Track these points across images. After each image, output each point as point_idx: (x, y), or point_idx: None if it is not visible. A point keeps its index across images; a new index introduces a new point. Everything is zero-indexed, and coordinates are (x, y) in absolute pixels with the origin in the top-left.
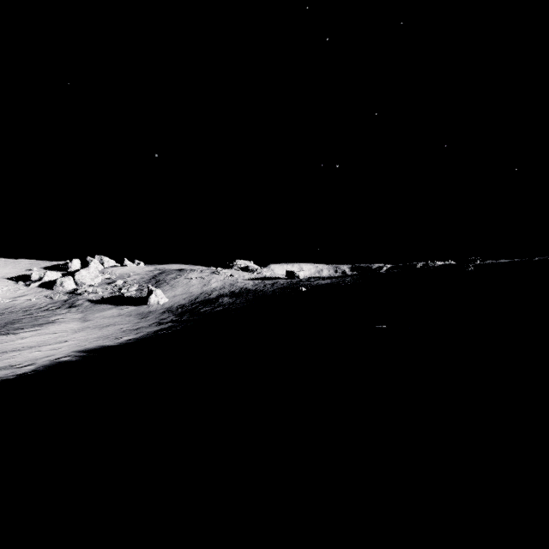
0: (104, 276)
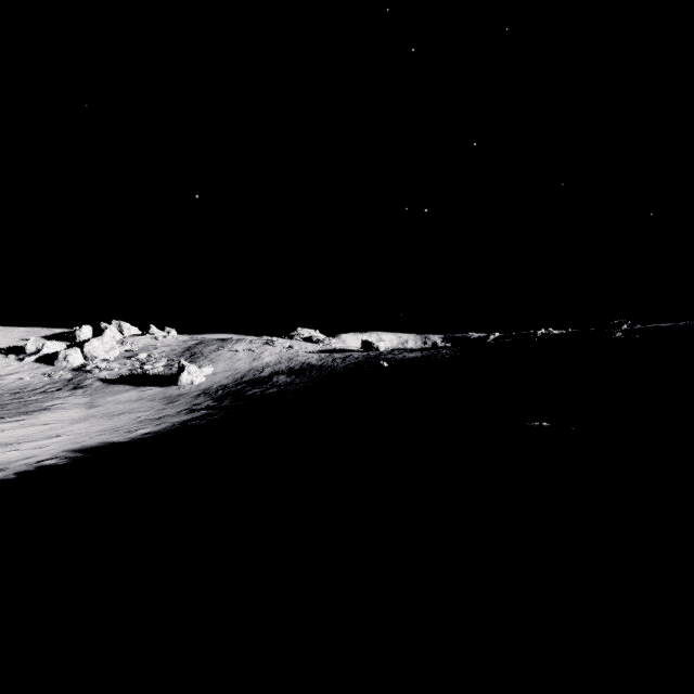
0: (122, 348)
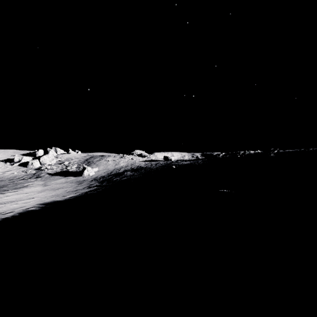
0: (57, 159)
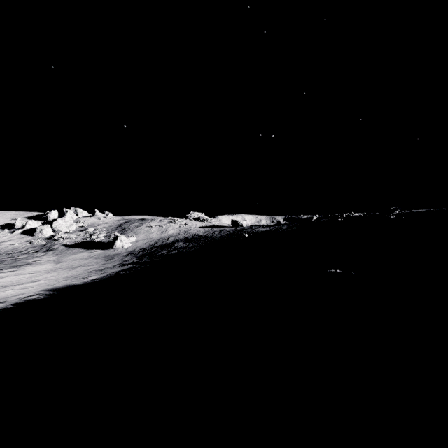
0: (78, 225)
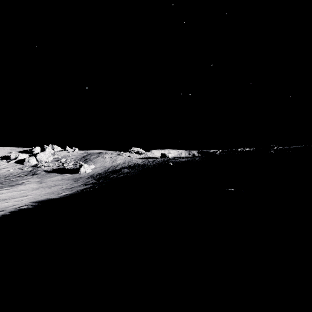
0: (54, 156)
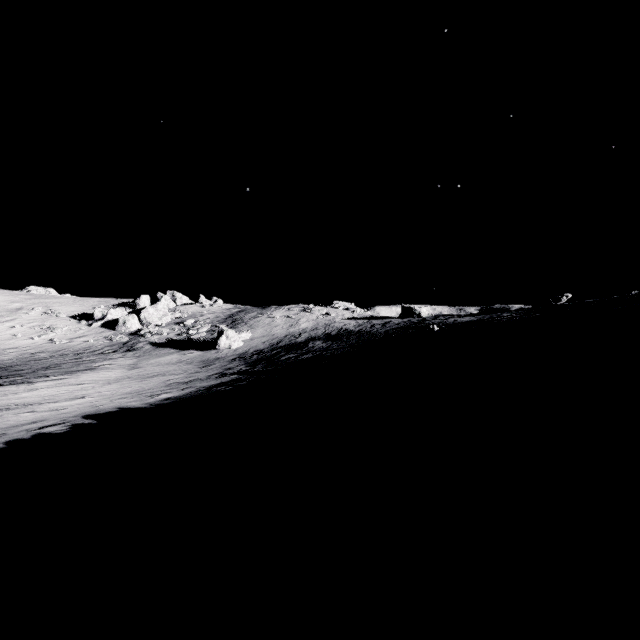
0: (174, 315)
